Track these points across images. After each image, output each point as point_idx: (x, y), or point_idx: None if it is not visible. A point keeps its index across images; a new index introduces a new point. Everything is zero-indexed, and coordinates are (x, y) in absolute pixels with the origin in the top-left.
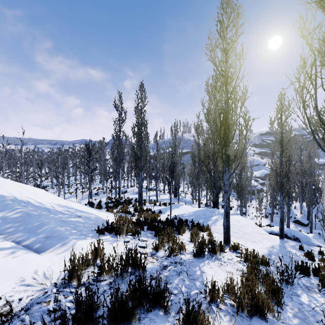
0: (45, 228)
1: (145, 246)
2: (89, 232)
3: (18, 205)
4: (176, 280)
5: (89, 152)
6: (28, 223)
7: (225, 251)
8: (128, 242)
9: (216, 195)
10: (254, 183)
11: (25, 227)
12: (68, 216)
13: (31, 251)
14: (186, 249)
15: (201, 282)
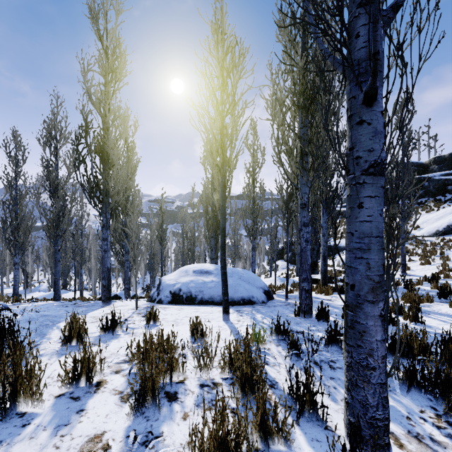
0: None
1: None
2: None
3: None
4: None
5: None
6: None
7: None
8: None
9: (65, 280)
10: None
11: None
12: None
13: None
14: None
15: None
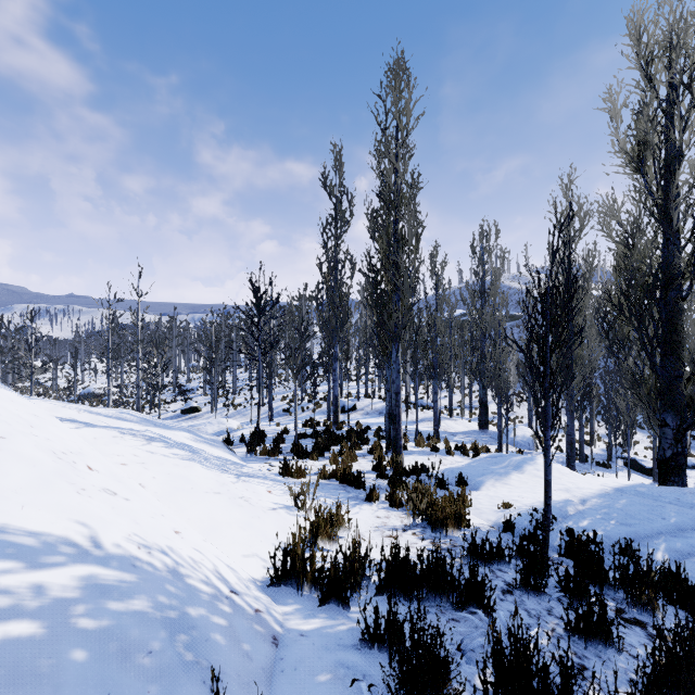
0: None
1: None
2: None
3: None
4: None
5: (256, 299)
6: None
7: None
8: None
9: (678, 434)
10: None
11: None
12: None
13: None
14: None
15: None
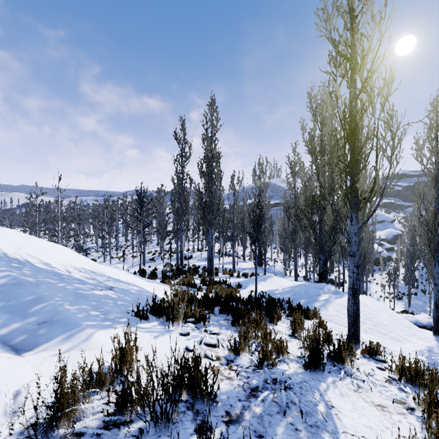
0: (42, 306)
1: (216, 344)
2: (121, 316)
3: (4, 266)
4: (281, 426)
5: (140, 200)
6: (13, 296)
7: (355, 357)
8: (186, 335)
9: (324, 263)
10: (376, 247)
11: (7, 304)
12: (91, 287)
13: (4, 349)
14: (287, 350)
15: (334, 433)
